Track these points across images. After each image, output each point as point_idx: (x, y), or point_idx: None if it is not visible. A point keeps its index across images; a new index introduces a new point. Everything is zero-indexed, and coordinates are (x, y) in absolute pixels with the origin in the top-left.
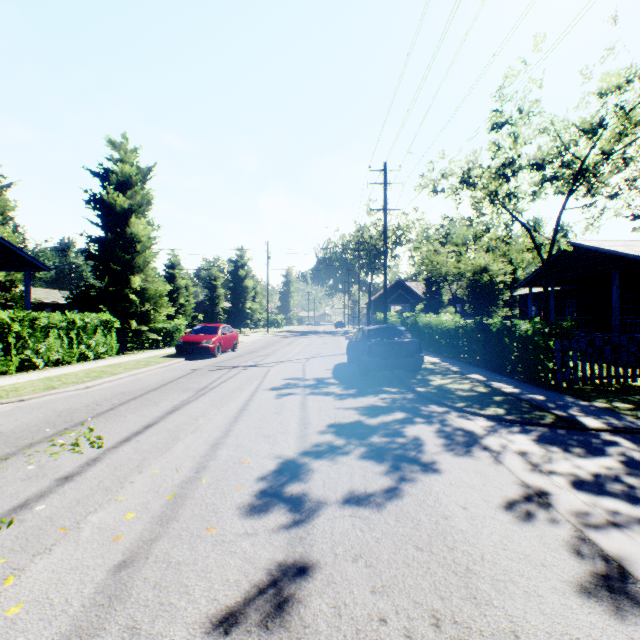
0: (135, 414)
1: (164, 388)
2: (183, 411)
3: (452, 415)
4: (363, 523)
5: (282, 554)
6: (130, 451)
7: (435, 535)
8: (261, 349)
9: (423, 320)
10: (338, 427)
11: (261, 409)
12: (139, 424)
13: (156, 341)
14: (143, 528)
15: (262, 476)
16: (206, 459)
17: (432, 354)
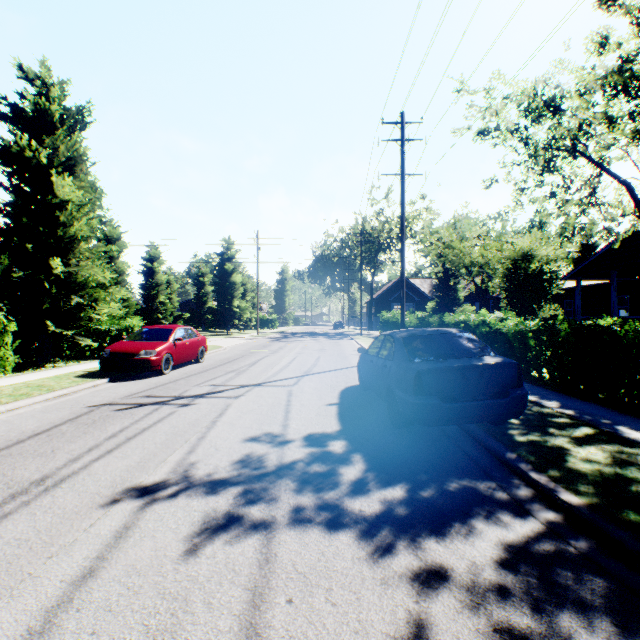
0: None
1: None
2: None
3: None
4: None
5: None
6: None
7: None
8: (238, 359)
9: (455, 320)
10: None
11: None
12: None
13: (99, 348)
14: None
15: None
16: None
17: None
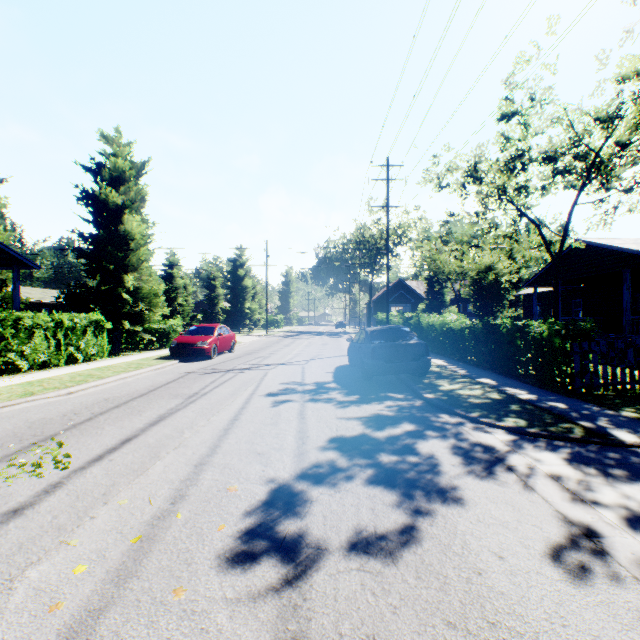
0: (114, 425)
1: (152, 394)
2: (168, 422)
3: (467, 427)
4: (375, 582)
5: (269, 635)
6: (99, 474)
7: (469, 602)
8: (259, 350)
9: (426, 320)
10: (340, 442)
11: (255, 419)
12: (116, 438)
13: (151, 342)
14: (92, 590)
15: (250, 509)
16: (186, 485)
17: (437, 356)
